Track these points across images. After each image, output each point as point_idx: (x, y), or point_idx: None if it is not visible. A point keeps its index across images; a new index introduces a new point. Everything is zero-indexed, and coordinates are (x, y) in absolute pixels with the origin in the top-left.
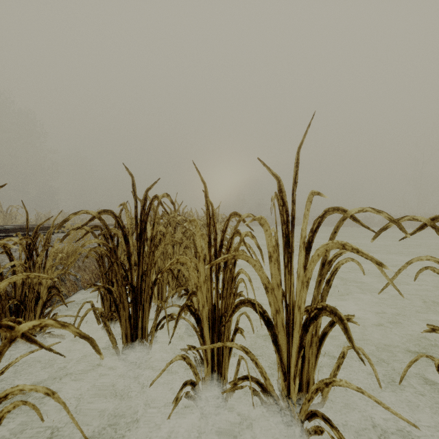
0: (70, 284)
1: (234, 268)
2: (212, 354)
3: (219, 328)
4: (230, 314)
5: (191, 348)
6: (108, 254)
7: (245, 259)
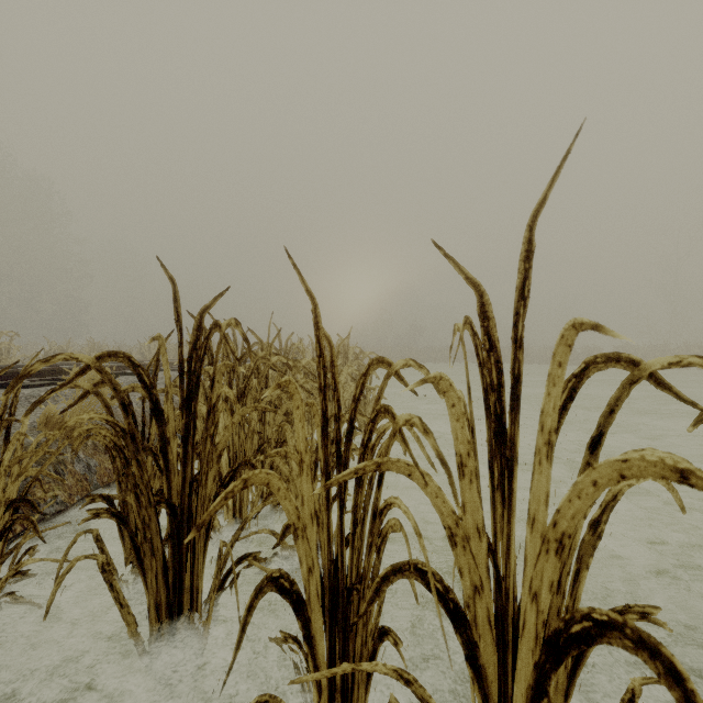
0: (74, 480)
1: (378, 490)
2: (330, 667)
3: (345, 612)
4: (369, 598)
5: (287, 639)
6: (117, 443)
7: (405, 472)
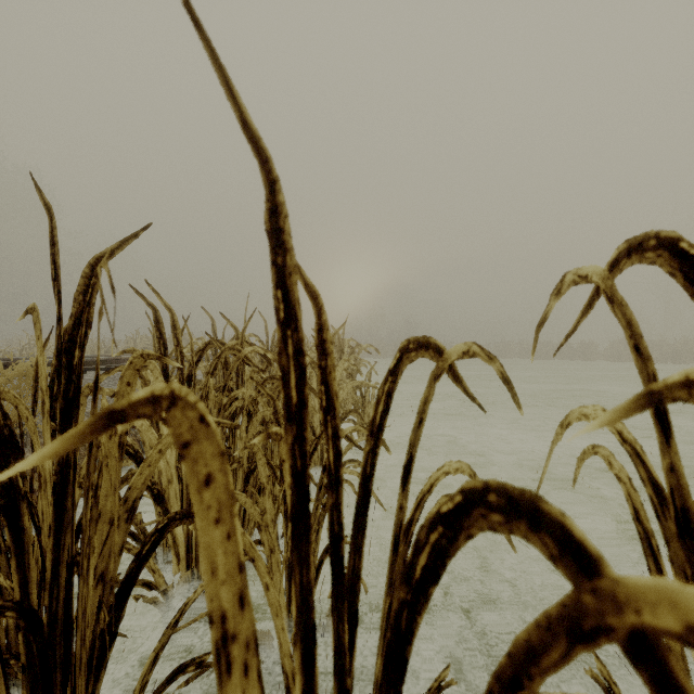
0: None
1: None
2: None
3: None
4: None
5: None
6: None
7: None
